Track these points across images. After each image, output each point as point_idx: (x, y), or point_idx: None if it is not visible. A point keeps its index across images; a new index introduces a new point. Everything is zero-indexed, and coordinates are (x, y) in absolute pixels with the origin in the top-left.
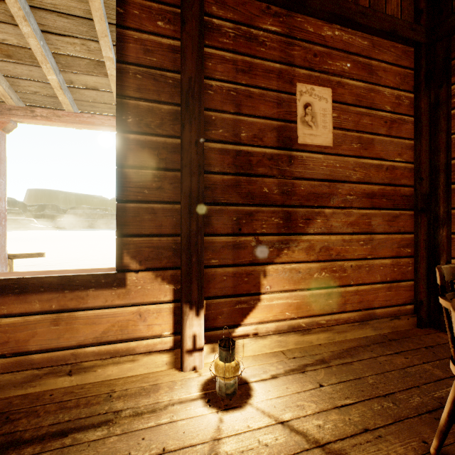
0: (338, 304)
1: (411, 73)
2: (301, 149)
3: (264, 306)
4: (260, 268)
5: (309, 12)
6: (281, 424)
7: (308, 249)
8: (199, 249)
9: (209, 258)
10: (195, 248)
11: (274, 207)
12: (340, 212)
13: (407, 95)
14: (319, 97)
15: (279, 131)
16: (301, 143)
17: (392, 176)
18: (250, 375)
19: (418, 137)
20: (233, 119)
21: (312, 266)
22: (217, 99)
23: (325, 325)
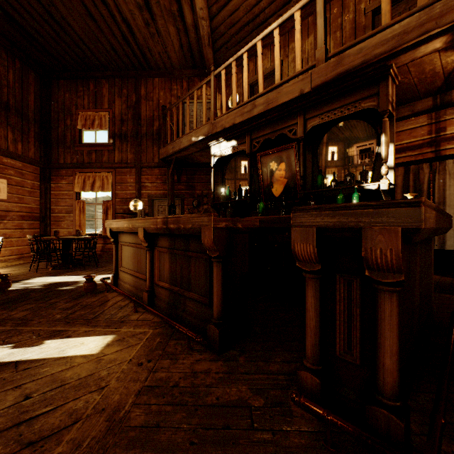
0: (10, 253)
1: (39, 176)
2: None
3: None
4: None
5: None
6: None
7: None
8: None
9: None
10: None
11: None
12: (11, 222)
13: (37, 183)
14: (2, 182)
15: None
16: None
17: (32, 210)
18: None
19: (41, 197)
20: None
21: None
22: None
23: (4, 260)
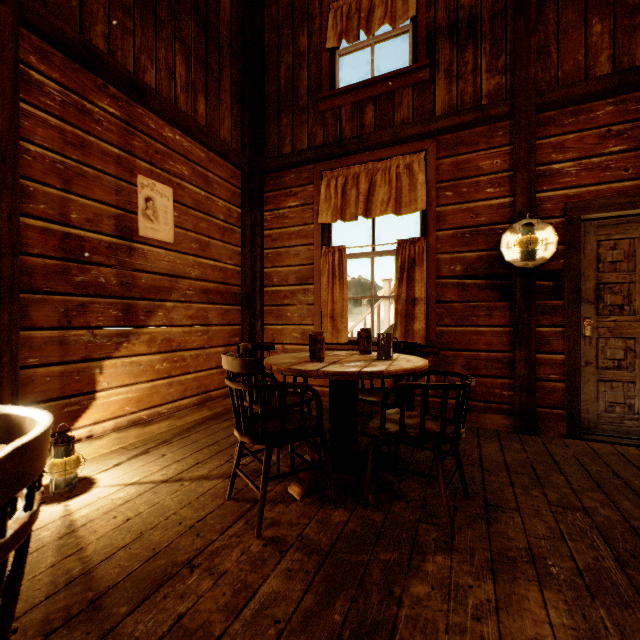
0: (180, 392)
1: (239, 192)
2: (143, 242)
3: (101, 404)
4: (96, 364)
5: (151, 109)
6: (131, 484)
7: (150, 342)
8: (14, 347)
9: (25, 357)
10: (7, 345)
11: (112, 298)
12: (181, 305)
13: (236, 210)
14: (161, 194)
15: (119, 220)
16: (143, 236)
17: (225, 276)
18: (90, 472)
19: (244, 246)
20: (61, 196)
21: (154, 358)
22: (37, 168)
23: (167, 414)
